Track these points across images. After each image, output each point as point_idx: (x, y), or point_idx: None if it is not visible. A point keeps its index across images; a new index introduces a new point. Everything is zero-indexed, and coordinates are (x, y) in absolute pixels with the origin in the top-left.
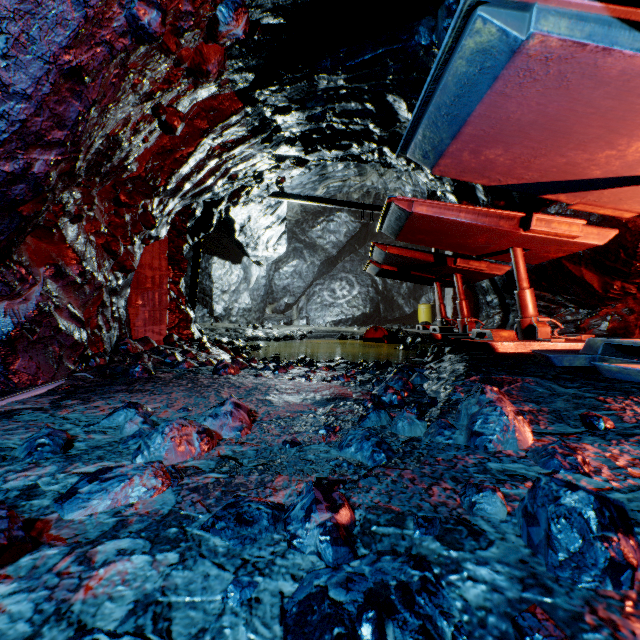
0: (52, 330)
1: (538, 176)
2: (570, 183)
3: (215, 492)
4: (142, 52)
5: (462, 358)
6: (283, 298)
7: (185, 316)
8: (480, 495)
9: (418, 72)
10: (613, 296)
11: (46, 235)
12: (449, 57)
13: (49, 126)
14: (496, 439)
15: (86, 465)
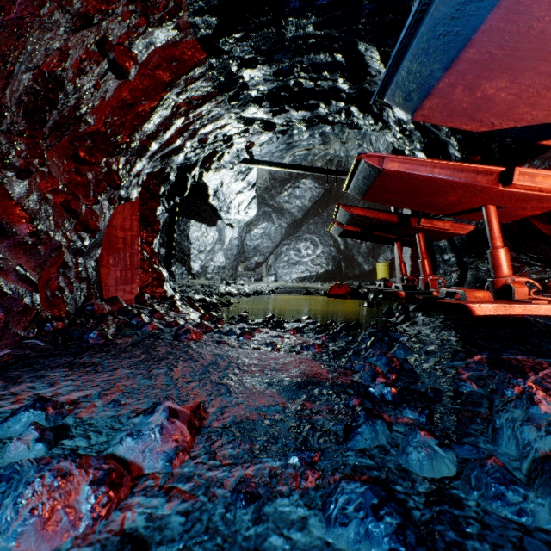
0: None
1: (544, 115)
2: None
3: None
4: None
5: (445, 324)
6: (254, 257)
7: (158, 275)
8: None
9: (394, 12)
10: None
11: None
12: None
13: None
14: None
15: None
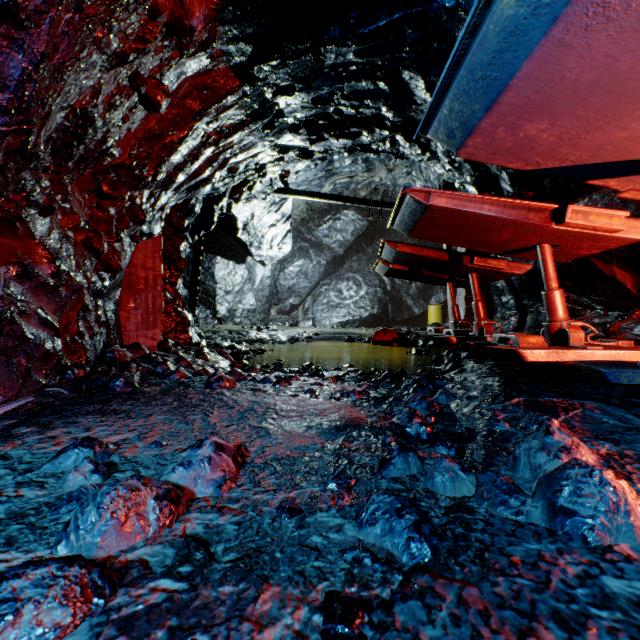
0: (16, 339)
1: (587, 156)
2: (626, 164)
3: (158, 632)
4: None
5: (491, 370)
6: (288, 299)
7: (182, 319)
8: None
9: (439, 42)
10: None
11: (7, 229)
12: None
13: None
14: (600, 525)
15: None
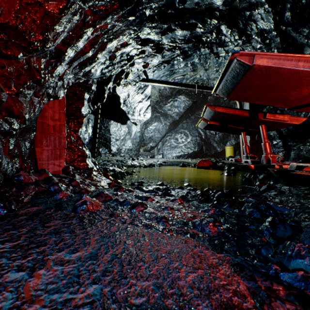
0: None
1: None
2: None
3: None
4: None
5: None
6: (149, 143)
7: (82, 153)
8: None
9: None
10: None
11: None
12: None
13: None
14: None
15: None
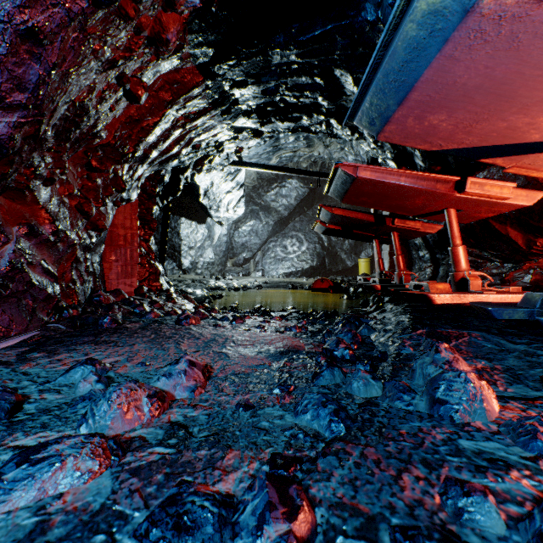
0: (25, 285)
1: (478, 141)
2: (508, 147)
3: (158, 475)
4: (100, 16)
5: (405, 310)
6: (242, 253)
7: (154, 270)
8: (469, 500)
9: (364, 47)
10: (536, 252)
11: (19, 196)
12: (399, 21)
13: (9, 88)
14: (463, 409)
15: (26, 436)
